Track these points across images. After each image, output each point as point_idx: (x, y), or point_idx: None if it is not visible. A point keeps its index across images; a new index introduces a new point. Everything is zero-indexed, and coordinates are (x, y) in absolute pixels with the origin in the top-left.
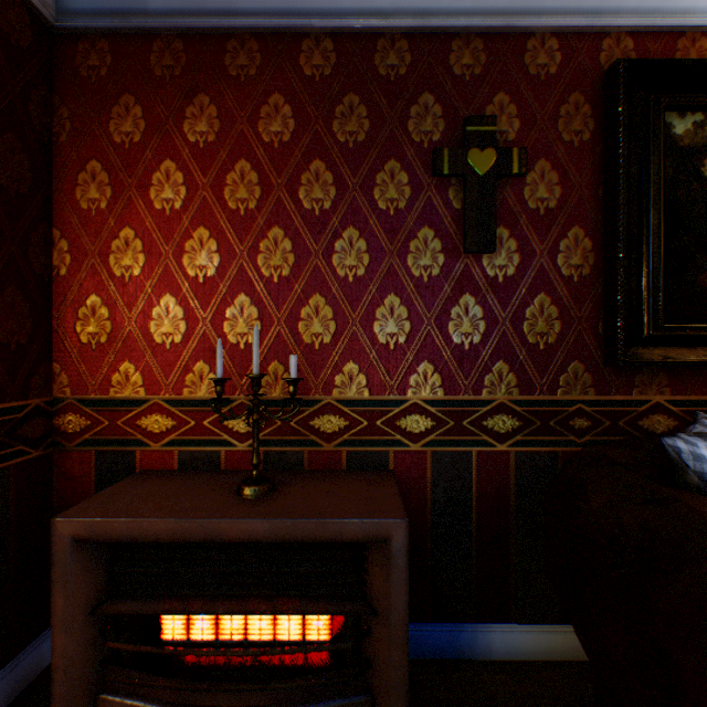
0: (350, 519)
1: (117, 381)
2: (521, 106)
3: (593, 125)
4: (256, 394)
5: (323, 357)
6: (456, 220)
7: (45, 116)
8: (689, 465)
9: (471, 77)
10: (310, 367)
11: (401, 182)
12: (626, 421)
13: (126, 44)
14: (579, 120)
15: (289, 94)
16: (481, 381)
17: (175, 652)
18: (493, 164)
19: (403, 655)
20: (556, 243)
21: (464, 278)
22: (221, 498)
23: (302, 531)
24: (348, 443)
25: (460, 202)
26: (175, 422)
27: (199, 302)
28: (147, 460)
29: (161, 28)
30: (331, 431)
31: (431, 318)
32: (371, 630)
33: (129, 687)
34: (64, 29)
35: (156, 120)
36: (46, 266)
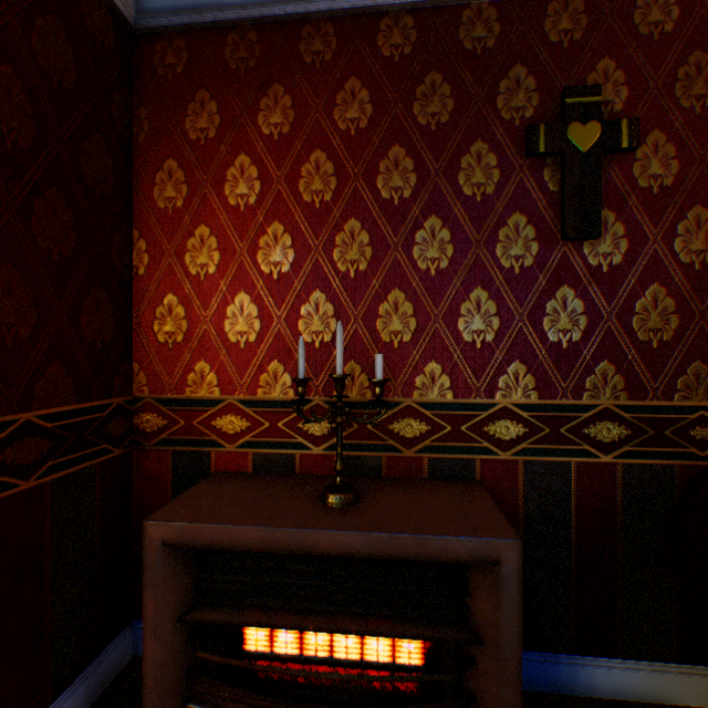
0: (454, 537)
1: (193, 381)
2: (630, 72)
3: None
4: (340, 396)
5: (402, 356)
6: (552, 204)
7: (126, 117)
8: None
9: (569, 44)
10: (389, 367)
11: (489, 165)
12: None
13: (201, 40)
14: (701, 83)
15: (366, 78)
16: (581, 384)
17: (265, 668)
18: (597, 138)
19: (516, 694)
20: (672, 226)
21: (561, 269)
22: (305, 506)
23: (400, 547)
24: (429, 449)
25: (556, 184)
26: (249, 423)
27: (273, 299)
28: (221, 461)
29: (236, 19)
30: (411, 436)
31: (523, 314)
32: (475, 660)
33: (216, 699)
34: (143, 29)
35: (230, 115)
36: (127, 266)
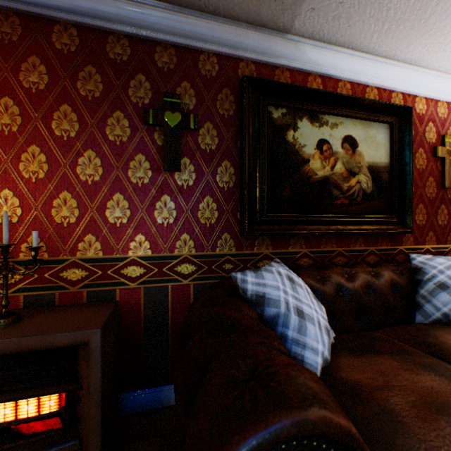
0: (62, 333)
1: None
2: (197, 91)
3: (235, 107)
4: (6, 258)
5: (70, 232)
6: (159, 151)
7: None
8: (240, 285)
9: (168, 69)
10: (61, 238)
11: (125, 125)
12: (252, 264)
13: None
14: (228, 103)
15: (45, 58)
16: (174, 245)
17: None
18: (179, 121)
19: (98, 410)
20: (216, 169)
21: (164, 185)
22: None
23: (26, 345)
24: (88, 286)
25: (161, 141)
26: None
27: None
28: None
29: None
30: (76, 279)
31: (144, 208)
32: (81, 399)
33: None
34: None
35: None
36: None
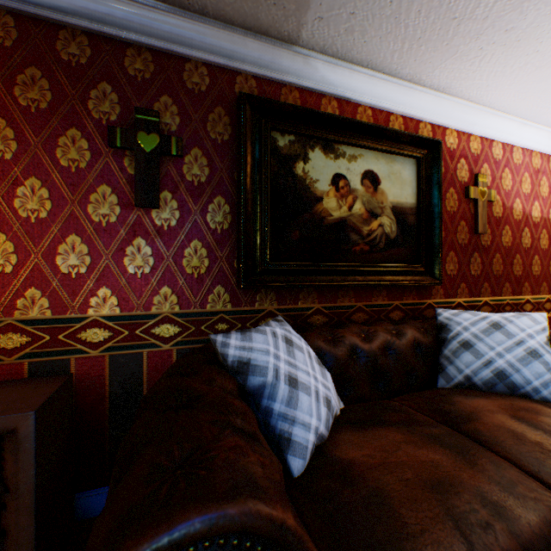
0: None
1: None
2: (182, 108)
3: (232, 131)
4: None
5: (4, 284)
6: (131, 182)
7: None
8: (219, 350)
9: (143, 79)
10: None
11: (83, 147)
12: (252, 323)
13: None
14: (222, 126)
15: None
16: (151, 301)
17: None
18: (158, 145)
19: (31, 517)
20: (206, 206)
21: (138, 226)
22: None
23: None
24: (31, 355)
25: (134, 169)
26: None
27: None
28: None
29: None
30: (14, 347)
31: (110, 254)
32: (8, 505)
33: None
34: None
35: None
36: None
